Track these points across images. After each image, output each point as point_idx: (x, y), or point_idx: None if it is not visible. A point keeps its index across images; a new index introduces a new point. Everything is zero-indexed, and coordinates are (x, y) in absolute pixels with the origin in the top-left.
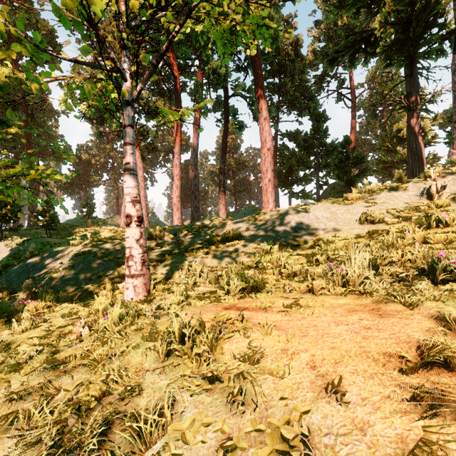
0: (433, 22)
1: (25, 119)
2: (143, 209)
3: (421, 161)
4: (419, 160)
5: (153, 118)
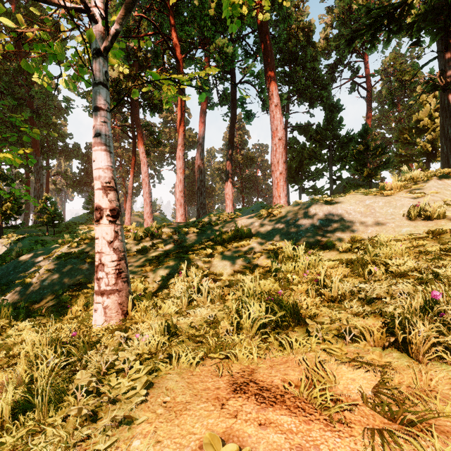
0: None
1: (30, 115)
2: (147, 206)
3: None
4: None
5: (158, 112)
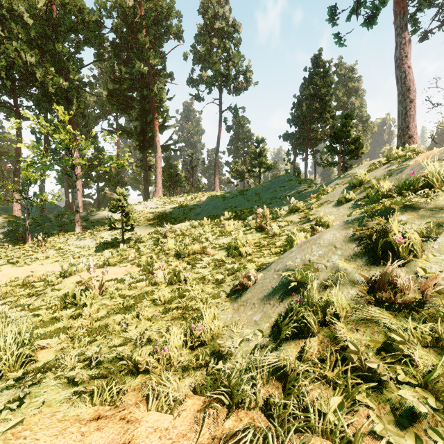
0: (150, 145)
1: None
2: None
3: (148, 192)
4: (147, 191)
5: None
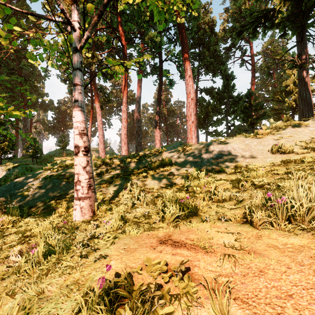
0: None
1: (19, 81)
2: (101, 144)
3: (310, 106)
4: (308, 105)
5: (109, 79)
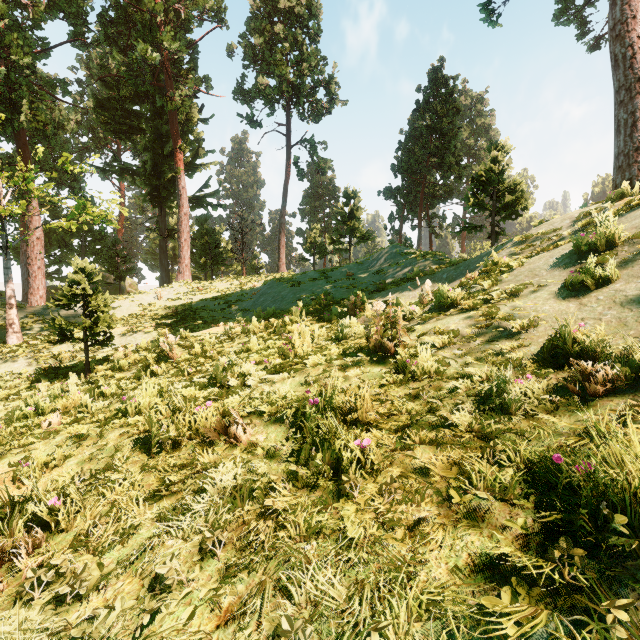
0: (171, 194)
1: None
2: None
3: (167, 272)
4: (166, 272)
5: None
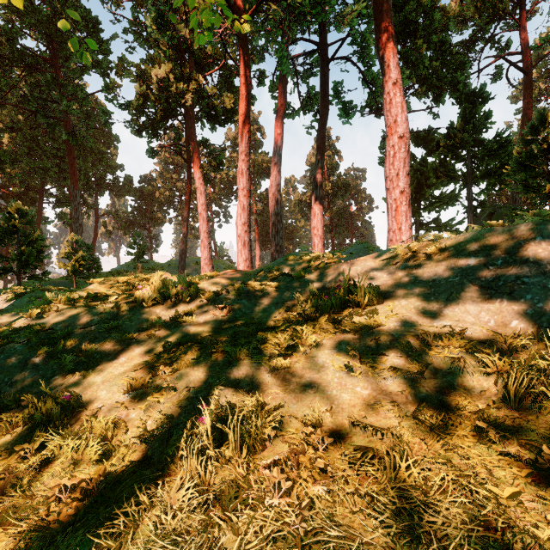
0: None
1: (65, 138)
2: (205, 250)
3: None
4: None
5: (220, 125)
